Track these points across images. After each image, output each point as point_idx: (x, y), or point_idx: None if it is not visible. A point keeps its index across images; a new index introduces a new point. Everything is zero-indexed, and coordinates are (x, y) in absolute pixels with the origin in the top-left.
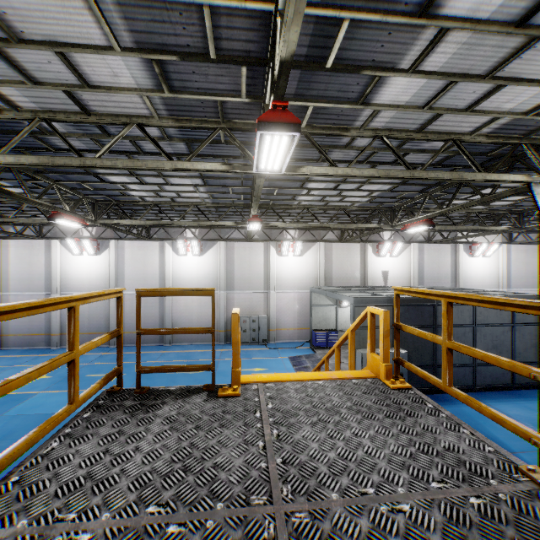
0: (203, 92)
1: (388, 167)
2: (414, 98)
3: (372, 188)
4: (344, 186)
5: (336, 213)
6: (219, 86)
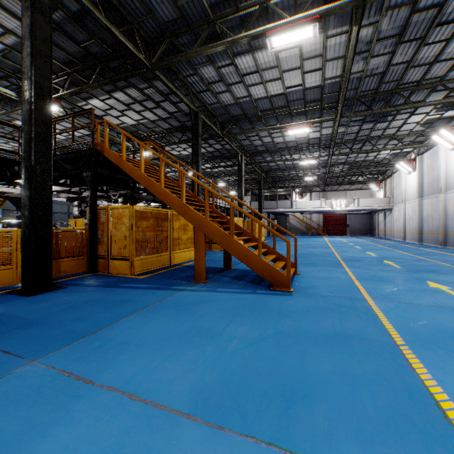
0: None
1: None
2: None
3: (16, 145)
4: None
5: None
6: None
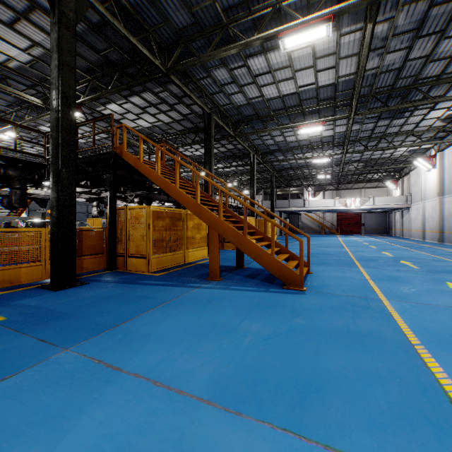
0: None
1: None
2: None
3: (39, 149)
4: (25, 144)
5: (17, 155)
6: None
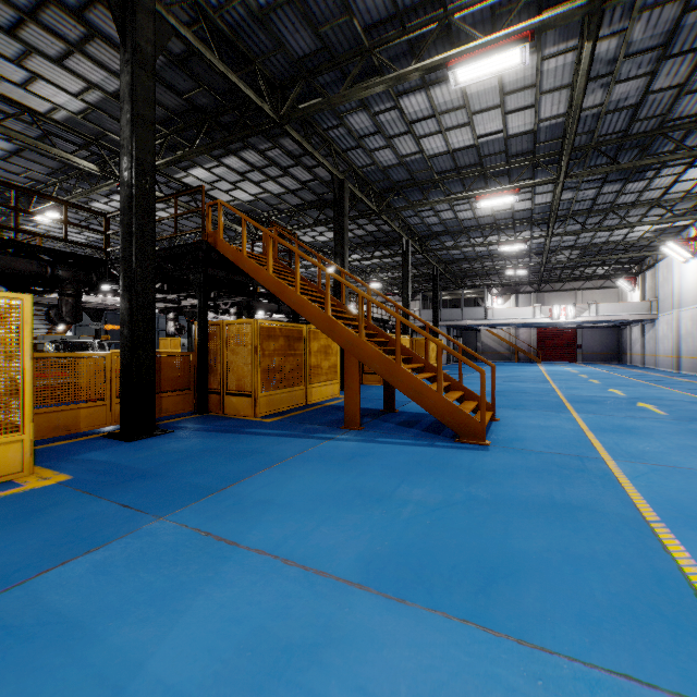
0: (5, 177)
1: (100, 227)
2: (108, 209)
3: (90, 235)
4: (69, 229)
5: (58, 245)
6: (16, 179)
